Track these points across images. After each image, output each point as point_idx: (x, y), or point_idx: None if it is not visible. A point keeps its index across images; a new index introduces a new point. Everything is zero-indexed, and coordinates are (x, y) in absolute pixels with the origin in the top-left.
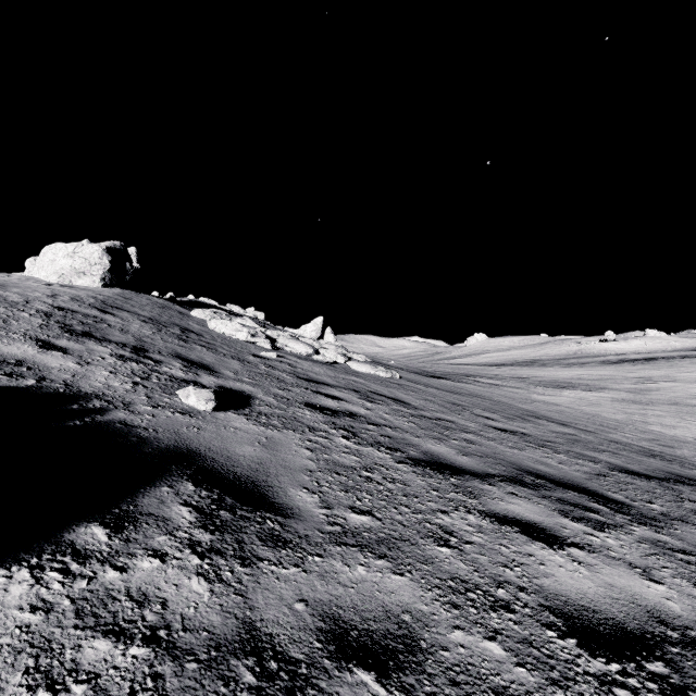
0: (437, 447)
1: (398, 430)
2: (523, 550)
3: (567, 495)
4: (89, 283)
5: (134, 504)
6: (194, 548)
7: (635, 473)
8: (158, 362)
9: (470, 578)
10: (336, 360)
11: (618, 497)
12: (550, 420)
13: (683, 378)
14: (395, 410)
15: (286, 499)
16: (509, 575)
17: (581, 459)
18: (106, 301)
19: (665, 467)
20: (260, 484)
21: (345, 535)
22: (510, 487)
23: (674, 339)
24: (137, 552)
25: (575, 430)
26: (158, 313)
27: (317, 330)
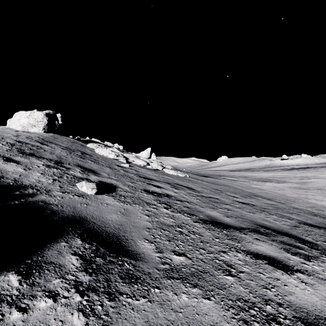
0: (213, 213)
1: (192, 203)
2: (273, 276)
3: (284, 239)
4: (37, 130)
5: (41, 255)
6: (77, 288)
7: (311, 225)
8: (68, 169)
9: (248, 298)
10: (157, 168)
11: (309, 239)
12: (263, 197)
13: (322, 177)
14: (189, 193)
15: (136, 247)
16: (270, 295)
17: (283, 218)
18: (44, 139)
19: (323, 221)
20: (120, 238)
21: (172, 271)
22: (255, 235)
23: (315, 159)
24: (37, 294)
25: (275, 202)
26: (70, 145)
27: (147, 154)
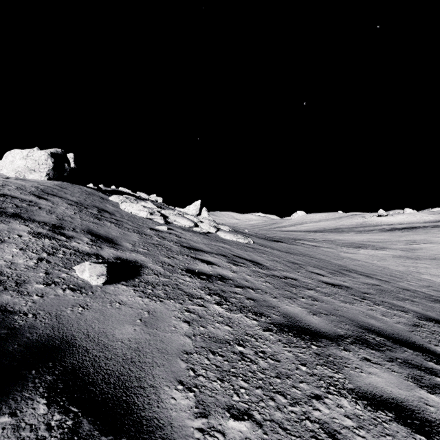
0: (292, 307)
1: (259, 291)
2: None
3: (406, 354)
4: (38, 177)
5: None
6: None
7: (437, 321)
8: (69, 238)
9: None
10: (209, 230)
11: None
12: (358, 273)
13: (436, 241)
14: (254, 271)
15: (157, 408)
16: None
17: (395, 309)
18: (44, 190)
19: None
20: (131, 385)
21: None
22: (361, 351)
23: (424, 215)
24: None
25: (377, 280)
26: (84, 198)
27: (196, 209)
